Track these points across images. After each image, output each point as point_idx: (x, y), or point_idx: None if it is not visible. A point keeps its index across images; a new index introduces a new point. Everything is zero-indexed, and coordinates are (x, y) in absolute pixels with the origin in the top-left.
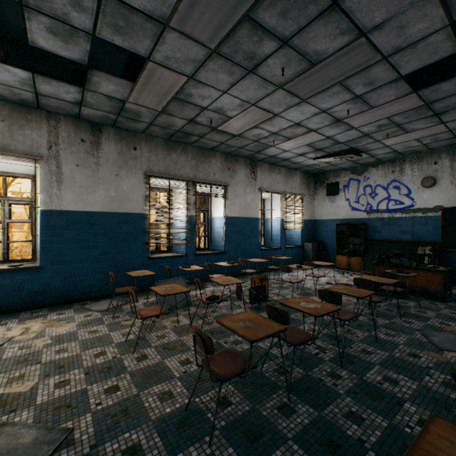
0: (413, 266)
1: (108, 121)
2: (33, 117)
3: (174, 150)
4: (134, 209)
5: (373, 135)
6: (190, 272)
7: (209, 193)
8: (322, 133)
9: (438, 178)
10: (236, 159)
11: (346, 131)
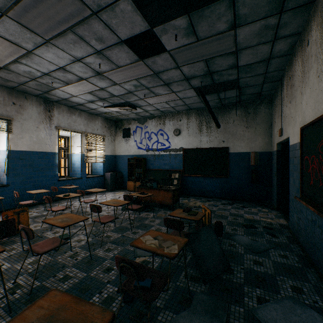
0: (158, 188)
1: None
2: None
3: None
4: None
5: (136, 93)
6: None
7: None
8: (94, 83)
9: (182, 130)
10: (26, 96)
11: (113, 85)
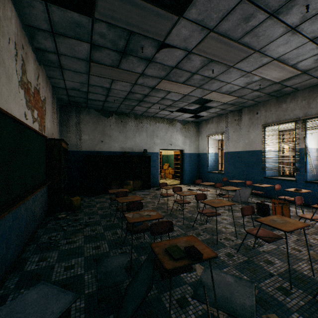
0: None
1: (240, 107)
2: (222, 118)
3: (283, 102)
4: (256, 148)
5: None
6: (299, 195)
7: None
8: None
9: None
10: None
11: None
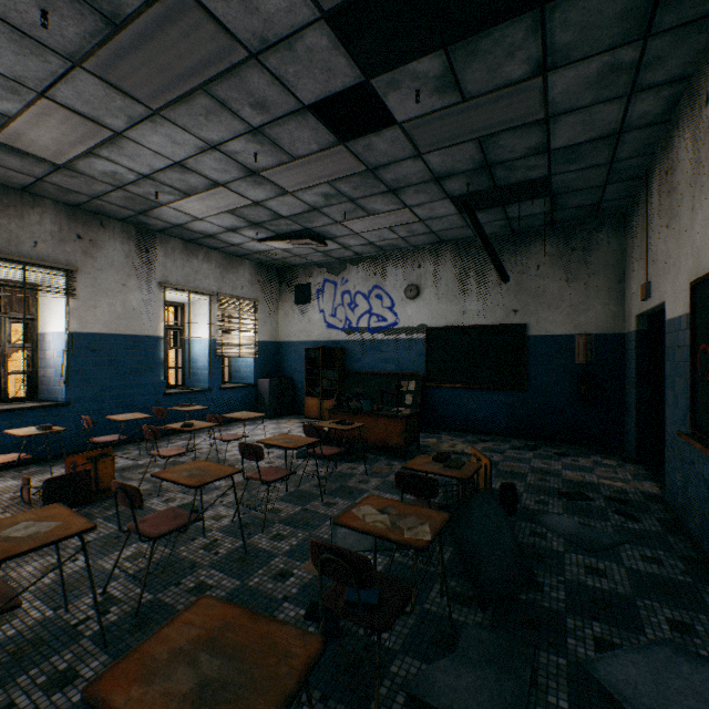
0: (374, 411)
1: None
2: None
3: None
4: None
5: (327, 211)
6: None
7: (18, 281)
8: (241, 193)
9: (422, 287)
10: (102, 221)
11: (280, 196)
